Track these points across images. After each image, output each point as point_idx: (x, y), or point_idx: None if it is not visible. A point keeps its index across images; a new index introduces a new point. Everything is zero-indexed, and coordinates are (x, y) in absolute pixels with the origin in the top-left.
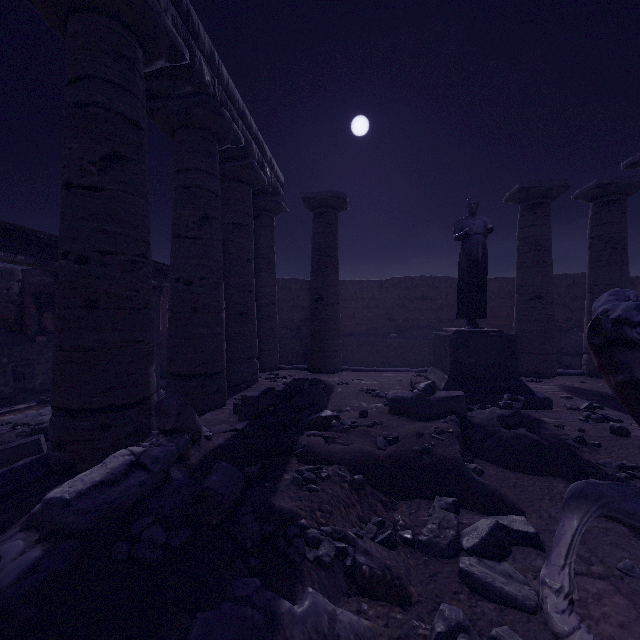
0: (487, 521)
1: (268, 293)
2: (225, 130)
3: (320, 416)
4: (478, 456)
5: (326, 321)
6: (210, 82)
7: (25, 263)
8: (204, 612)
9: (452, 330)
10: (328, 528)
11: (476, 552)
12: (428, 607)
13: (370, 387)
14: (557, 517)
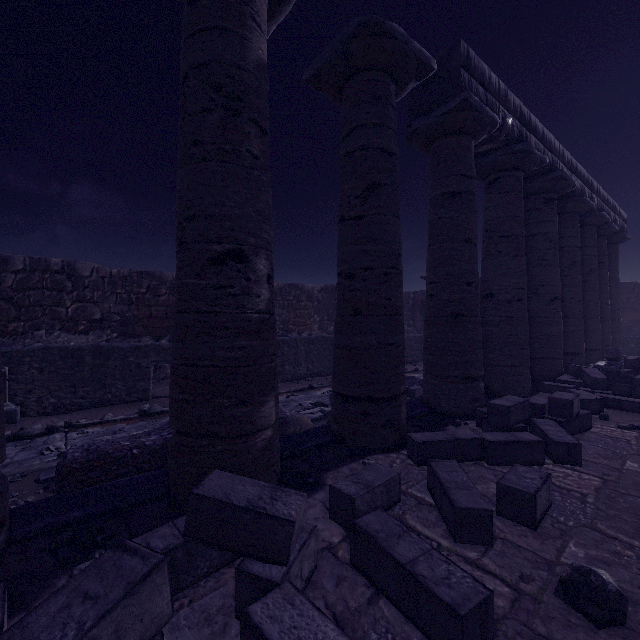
0: None
1: (613, 302)
2: (602, 221)
3: None
4: None
5: None
6: (596, 203)
7: None
8: None
9: None
10: None
11: None
12: None
13: None
14: None
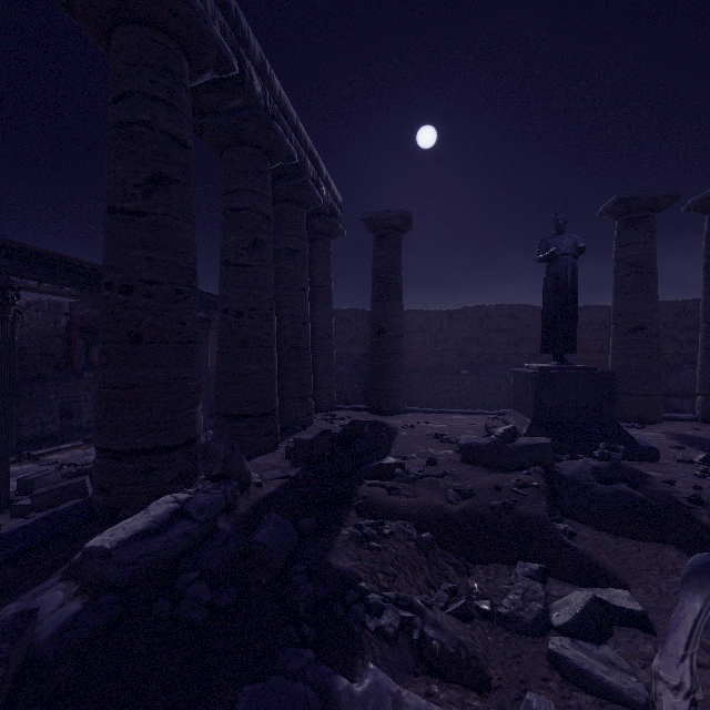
0: (582, 594)
1: (324, 325)
2: (277, 146)
3: (382, 463)
4: (568, 515)
5: (388, 356)
6: (261, 94)
7: (71, 295)
8: (251, 685)
9: (535, 367)
10: (392, 594)
11: (569, 631)
12: (511, 695)
13: (439, 431)
14: (669, 593)
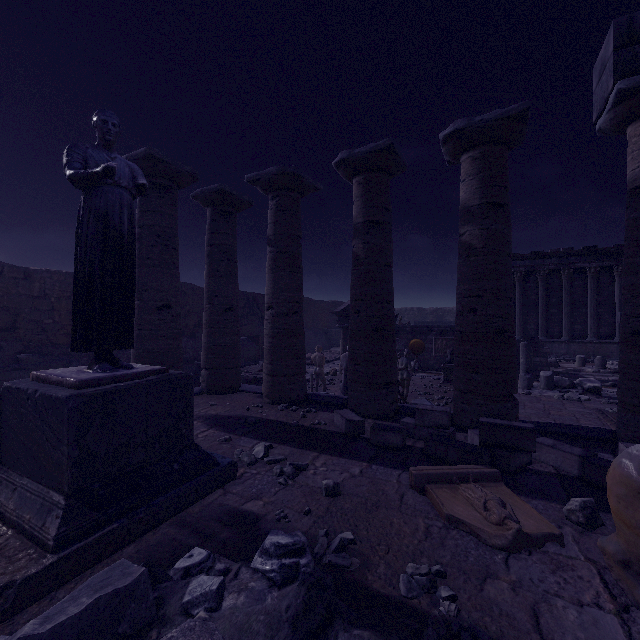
0: None
1: None
2: None
3: None
4: None
5: None
6: None
7: None
8: None
9: (68, 380)
10: None
11: None
12: None
13: None
14: None
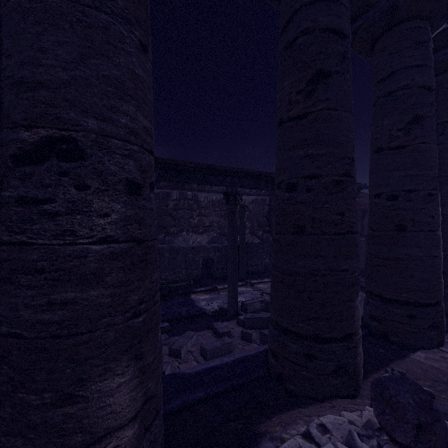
0: None
1: None
2: (443, 2)
3: None
4: None
5: None
6: None
7: (265, 195)
8: None
9: None
10: None
11: None
12: None
13: None
14: None
